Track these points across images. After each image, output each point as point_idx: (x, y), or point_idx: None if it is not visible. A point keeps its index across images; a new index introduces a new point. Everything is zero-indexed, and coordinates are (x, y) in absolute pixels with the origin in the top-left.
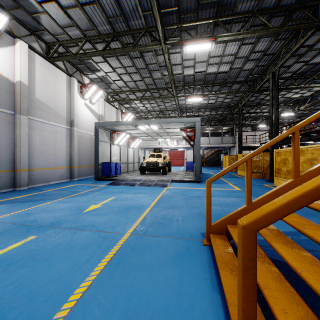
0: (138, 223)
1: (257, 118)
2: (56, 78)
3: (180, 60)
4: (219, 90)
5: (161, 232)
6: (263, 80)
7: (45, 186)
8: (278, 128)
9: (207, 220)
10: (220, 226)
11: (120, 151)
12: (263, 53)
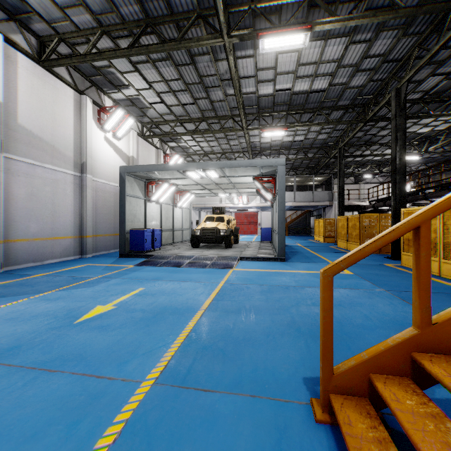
0: (175, 350)
1: (364, 164)
2: (56, 95)
3: (252, 70)
4: (310, 120)
5: (219, 378)
6: (380, 103)
7: (34, 268)
8: (405, 176)
9: (324, 362)
10: (354, 376)
11: (161, 212)
12: (383, 59)
